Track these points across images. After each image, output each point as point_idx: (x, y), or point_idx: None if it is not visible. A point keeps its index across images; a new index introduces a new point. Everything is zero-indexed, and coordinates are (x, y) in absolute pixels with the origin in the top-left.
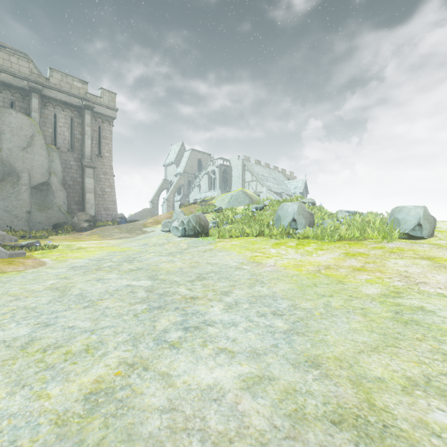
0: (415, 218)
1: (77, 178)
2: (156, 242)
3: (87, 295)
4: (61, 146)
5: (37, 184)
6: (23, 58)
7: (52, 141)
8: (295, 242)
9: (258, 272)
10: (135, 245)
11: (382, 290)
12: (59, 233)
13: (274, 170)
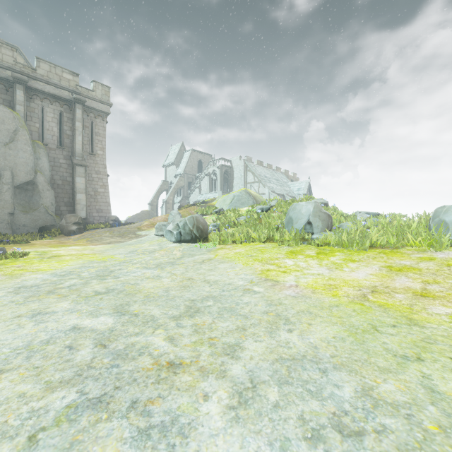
0: None
1: (67, 177)
2: (147, 248)
3: None
4: (50, 142)
5: (21, 183)
6: (6, 46)
7: (39, 137)
8: (313, 249)
9: (276, 299)
10: (121, 252)
11: None
12: (45, 237)
13: (276, 171)
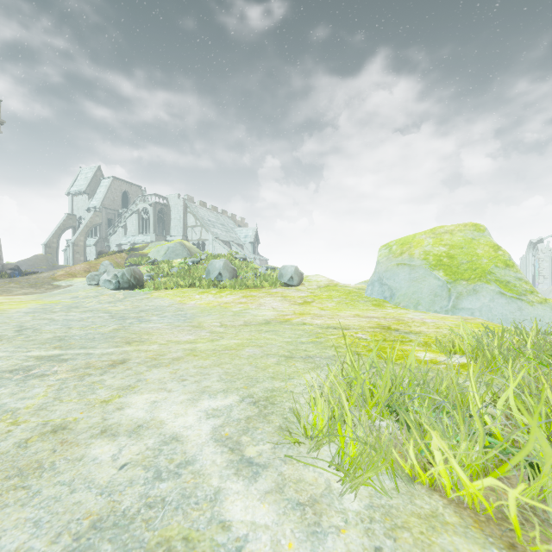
0: (290, 273)
1: None
2: (87, 295)
3: (72, 319)
4: None
5: None
6: None
7: None
8: (217, 290)
9: (182, 307)
10: (63, 298)
11: (241, 309)
12: None
13: (222, 214)
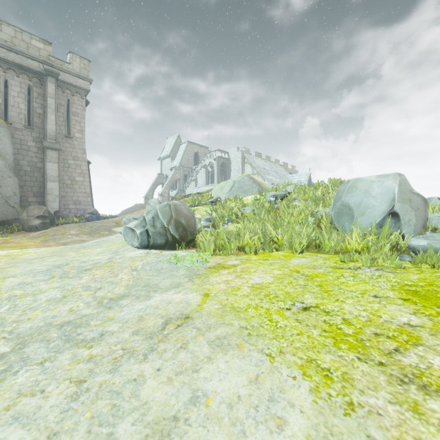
0: None
1: (36, 163)
2: (89, 258)
3: None
4: (15, 121)
5: None
6: None
7: (2, 114)
8: None
9: None
10: (35, 269)
11: None
12: None
13: (275, 163)
